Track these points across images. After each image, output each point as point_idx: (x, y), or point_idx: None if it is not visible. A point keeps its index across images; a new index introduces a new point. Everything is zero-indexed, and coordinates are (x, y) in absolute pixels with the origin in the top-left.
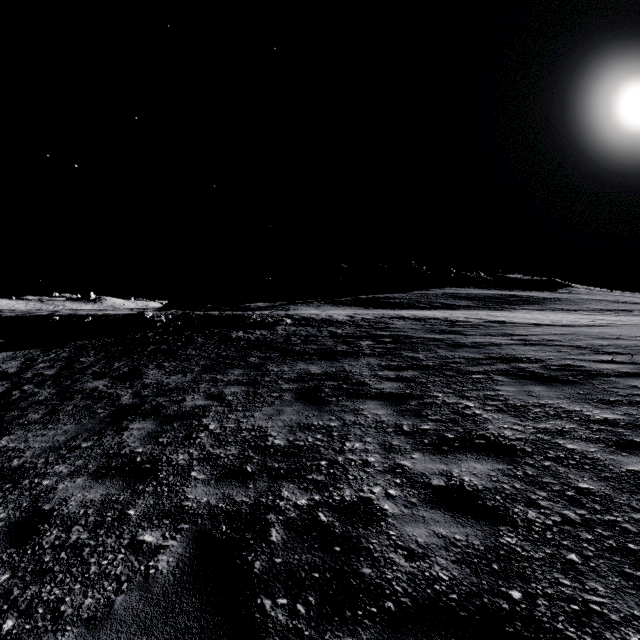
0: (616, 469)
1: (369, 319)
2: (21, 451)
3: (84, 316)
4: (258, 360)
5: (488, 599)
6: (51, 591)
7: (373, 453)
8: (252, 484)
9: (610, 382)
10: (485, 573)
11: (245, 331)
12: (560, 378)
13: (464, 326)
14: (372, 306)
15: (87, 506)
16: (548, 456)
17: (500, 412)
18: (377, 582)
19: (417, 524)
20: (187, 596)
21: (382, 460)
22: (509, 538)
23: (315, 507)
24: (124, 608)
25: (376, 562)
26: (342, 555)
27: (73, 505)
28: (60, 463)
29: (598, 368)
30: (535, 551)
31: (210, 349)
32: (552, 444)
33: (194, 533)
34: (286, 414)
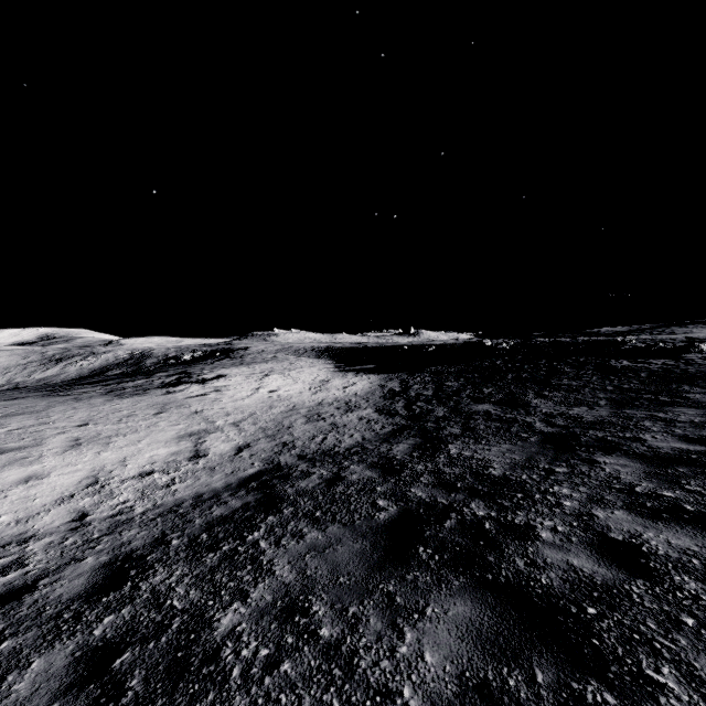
0: None
1: None
2: (484, 461)
3: (425, 345)
4: None
5: None
6: None
7: None
8: None
9: None
10: None
11: (630, 360)
12: None
13: None
14: None
15: (693, 556)
16: None
17: None
18: None
19: None
20: None
21: None
22: None
23: None
24: None
25: None
26: None
27: (661, 546)
28: (554, 484)
29: None
30: None
31: (595, 380)
32: None
33: None
34: None
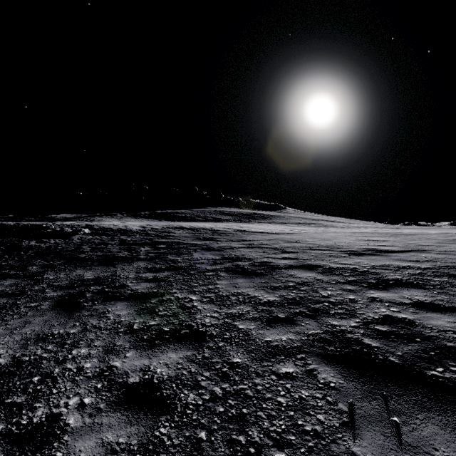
0: (260, 341)
1: (157, 229)
2: None
3: None
4: (38, 268)
5: None
6: None
7: (93, 358)
8: None
9: (281, 273)
10: None
11: (39, 240)
12: (256, 272)
13: (220, 234)
14: (164, 219)
15: None
16: (224, 337)
17: (210, 303)
18: None
19: (90, 435)
20: None
21: (97, 364)
22: (163, 428)
23: None
24: None
25: None
26: None
27: None
28: None
29: (278, 263)
30: (177, 437)
31: None
32: (231, 326)
33: None
34: (31, 325)
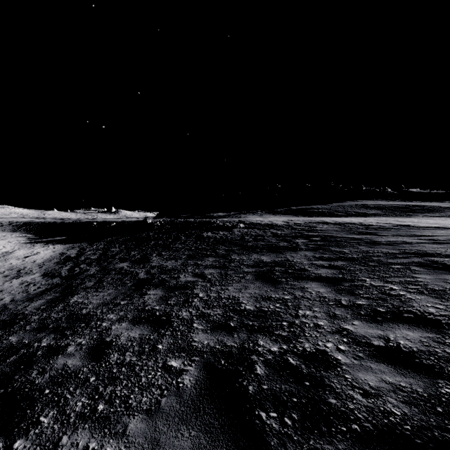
0: None
1: (300, 224)
2: (86, 304)
3: (111, 222)
4: (224, 252)
5: (438, 433)
6: (121, 390)
7: (321, 319)
8: (236, 334)
9: None
10: (431, 413)
11: (212, 232)
12: None
13: (377, 229)
14: (301, 214)
15: (132, 340)
16: None
17: (422, 294)
18: (342, 410)
19: (366, 372)
20: (207, 403)
21: (329, 324)
22: (448, 389)
23: (284, 353)
24: (168, 406)
25: (339, 396)
26: (311, 388)
27: (123, 339)
28: (110, 313)
29: None
30: None
31: (190, 244)
32: None
33: (203, 363)
34: (251, 289)
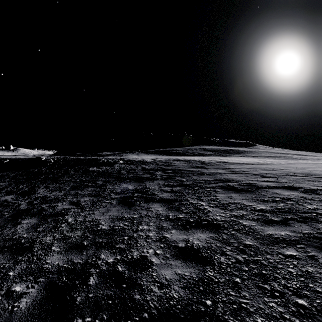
0: (262, 233)
1: (162, 161)
2: None
3: (4, 159)
4: (102, 182)
5: (195, 306)
6: None
7: (152, 231)
8: (85, 252)
9: (266, 191)
10: (196, 292)
11: (97, 167)
12: (245, 189)
13: (207, 164)
14: (165, 154)
15: None
16: (234, 228)
17: (216, 207)
18: (141, 303)
19: (167, 268)
20: None
21: (156, 235)
22: (210, 272)
23: (117, 263)
24: None
25: (143, 291)
26: (126, 289)
27: None
28: None
29: (262, 184)
30: (221, 278)
31: (77, 177)
32: (237, 222)
33: (46, 283)
34: (111, 212)
